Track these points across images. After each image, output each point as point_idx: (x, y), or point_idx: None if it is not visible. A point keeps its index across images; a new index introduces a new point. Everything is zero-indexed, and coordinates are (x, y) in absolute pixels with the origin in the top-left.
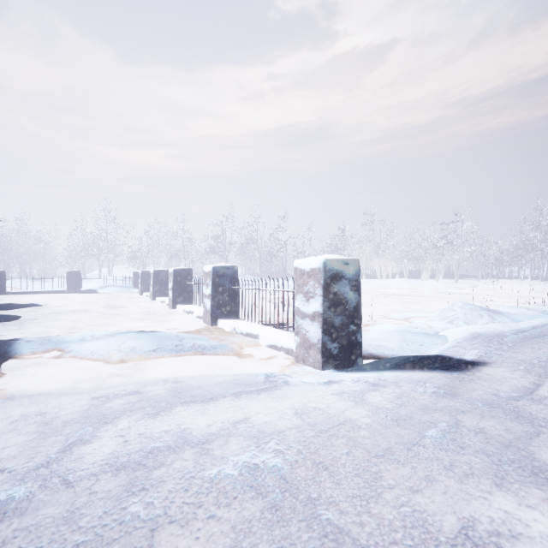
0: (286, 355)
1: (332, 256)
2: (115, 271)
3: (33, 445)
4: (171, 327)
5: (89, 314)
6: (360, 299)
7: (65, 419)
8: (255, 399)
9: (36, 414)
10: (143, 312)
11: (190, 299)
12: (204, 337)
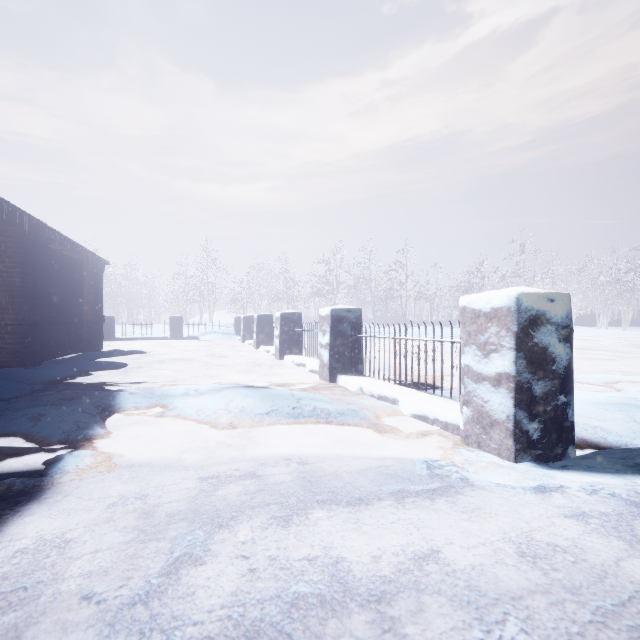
0: (444, 432)
1: (526, 289)
2: (215, 316)
3: (130, 553)
4: (282, 383)
5: (192, 364)
6: (571, 355)
7: (169, 510)
8: (431, 510)
9: (136, 497)
10: (247, 363)
11: (300, 349)
12: (324, 399)
